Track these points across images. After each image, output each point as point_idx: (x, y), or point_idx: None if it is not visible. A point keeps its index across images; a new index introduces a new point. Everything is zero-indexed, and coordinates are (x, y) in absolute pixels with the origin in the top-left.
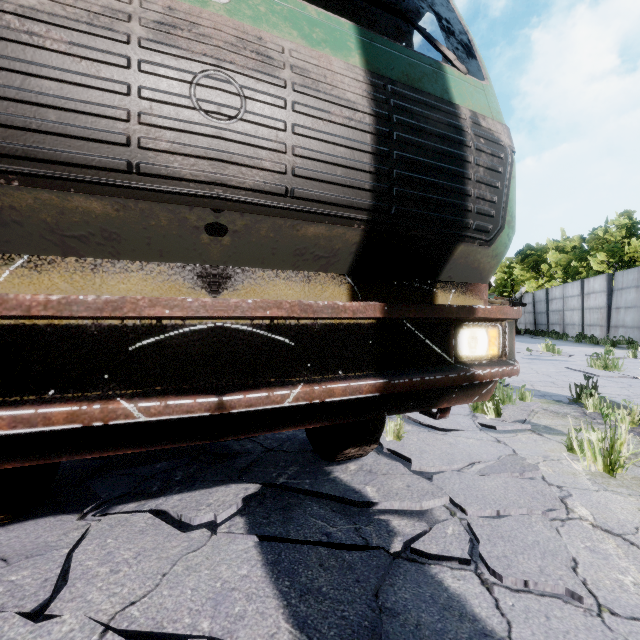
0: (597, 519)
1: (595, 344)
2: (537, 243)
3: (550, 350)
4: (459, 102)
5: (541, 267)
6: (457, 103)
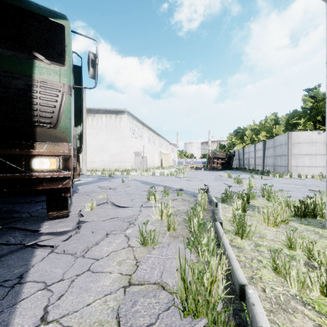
0: (130, 233)
1: (256, 173)
2: (243, 126)
3: (228, 176)
4: (38, 76)
5: (244, 138)
6: (36, 76)
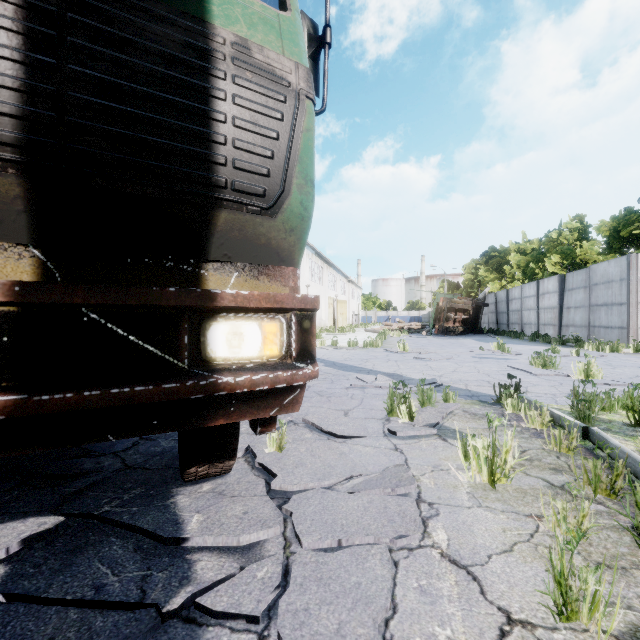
0: (451, 546)
1: (547, 343)
2: (501, 245)
3: (500, 349)
4: (221, 23)
5: (504, 268)
6: (216, 24)
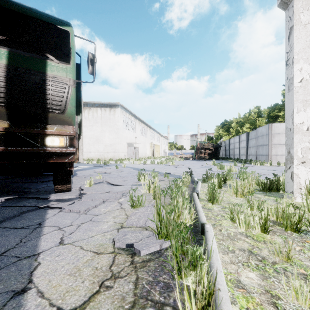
0: (122, 201)
1: (240, 162)
2: (229, 119)
3: (213, 164)
4: (50, 72)
5: (230, 130)
6: (48, 73)
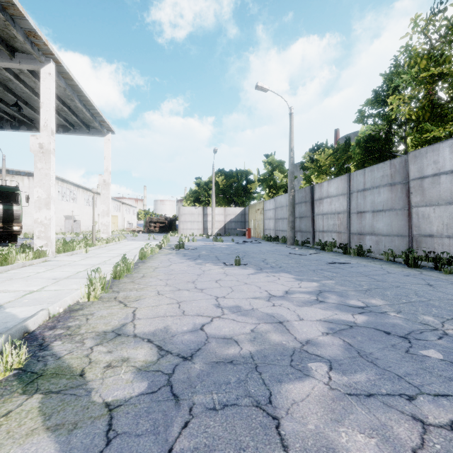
0: None
1: None
2: None
3: (133, 235)
4: (15, 209)
5: None
6: (14, 209)
